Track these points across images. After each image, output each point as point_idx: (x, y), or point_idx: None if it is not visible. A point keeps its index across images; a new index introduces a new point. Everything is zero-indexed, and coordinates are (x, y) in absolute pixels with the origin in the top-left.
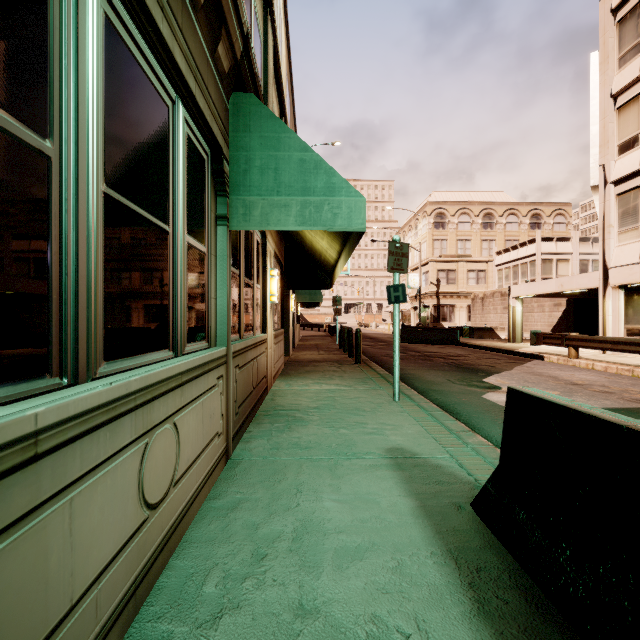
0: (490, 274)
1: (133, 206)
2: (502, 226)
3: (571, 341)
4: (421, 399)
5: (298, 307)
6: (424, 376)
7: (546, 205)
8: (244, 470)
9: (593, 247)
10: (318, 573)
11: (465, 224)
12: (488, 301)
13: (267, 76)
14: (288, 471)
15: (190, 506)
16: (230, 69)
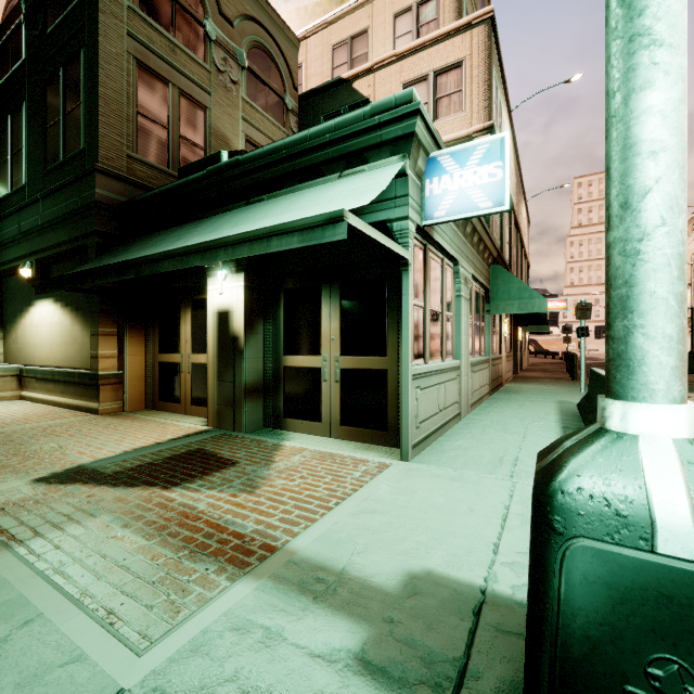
0: None
1: (476, 323)
2: None
3: None
4: None
5: (526, 335)
6: None
7: None
8: (496, 398)
9: None
10: (520, 407)
11: None
12: None
13: (502, 215)
14: (513, 399)
15: (484, 397)
16: (491, 261)
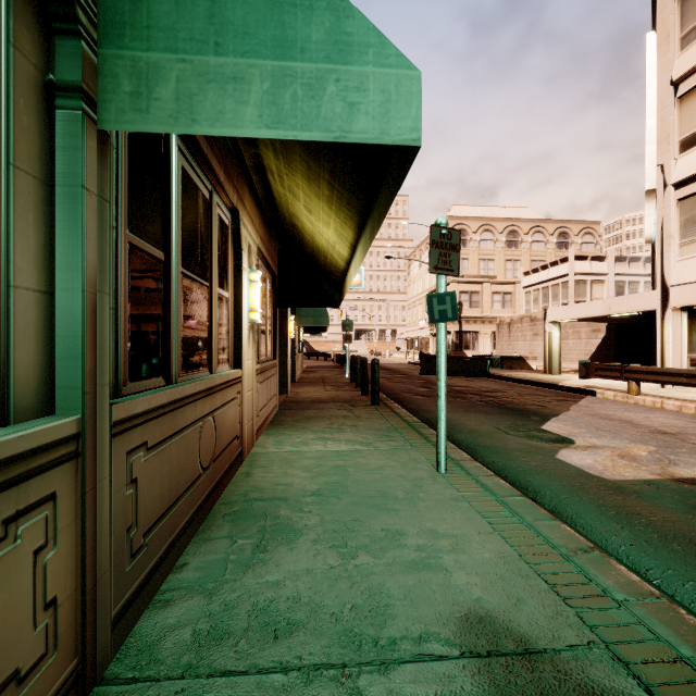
0: (517, 297)
1: None
2: (527, 245)
3: (632, 374)
4: (478, 468)
5: (300, 332)
6: (464, 422)
7: (574, 223)
8: None
9: (630, 267)
10: None
11: (488, 242)
12: (516, 327)
13: None
14: None
15: None
16: None
